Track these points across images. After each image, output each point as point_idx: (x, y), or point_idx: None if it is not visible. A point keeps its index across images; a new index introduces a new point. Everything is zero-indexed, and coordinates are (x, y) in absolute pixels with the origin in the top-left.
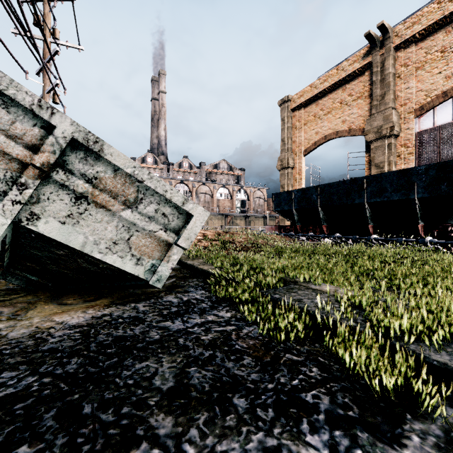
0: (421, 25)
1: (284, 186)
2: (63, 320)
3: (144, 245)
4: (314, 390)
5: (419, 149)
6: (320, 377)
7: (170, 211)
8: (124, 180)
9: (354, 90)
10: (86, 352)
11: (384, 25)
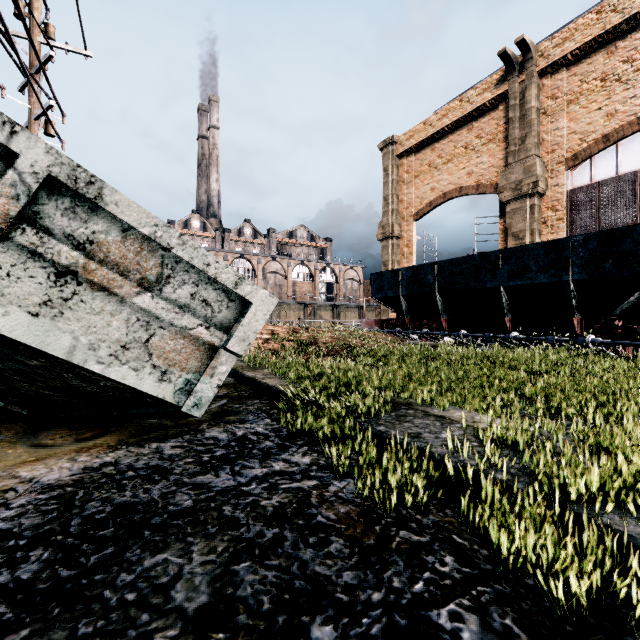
0: (575, 43)
1: (388, 263)
2: (33, 475)
3: (174, 351)
4: (452, 602)
5: (572, 214)
6: (459, 575)
7: (215, 297)
8: (140, 247)
9: (484, 131)
10: (61, 537)
11: (525, 40)
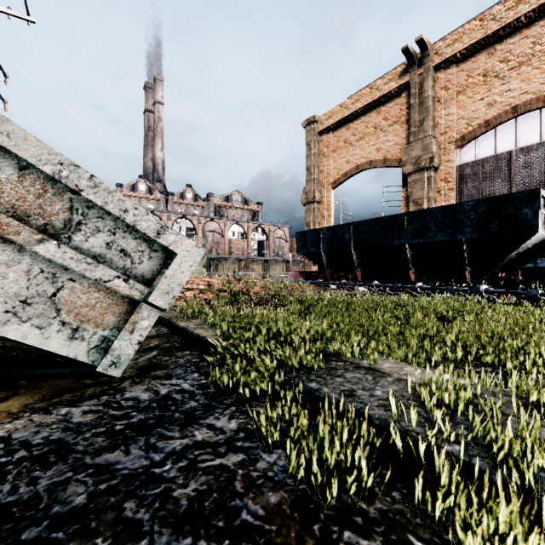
0: (462, 44)
1: (310, 224)
2: None
3: (87, 305)
4: None
5: (460, 185)
6: None
7: (135, 247)
8: (42, 188)
9: (389, 114)
10: None
11: (423, 39)
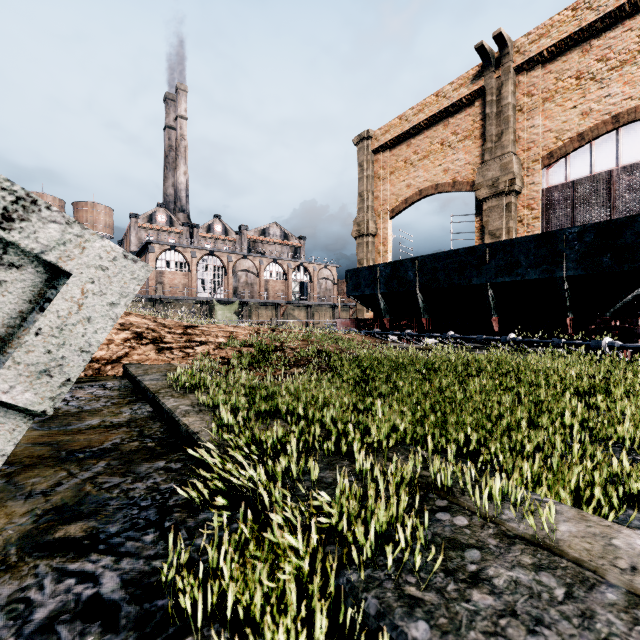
0: (550, 39)
1: (363, 261)
2: None
3: None
4: None
5: (547, 213)
6: None
7: None
8: None
9: (460, 127)
10: None
11: (502, 34)
